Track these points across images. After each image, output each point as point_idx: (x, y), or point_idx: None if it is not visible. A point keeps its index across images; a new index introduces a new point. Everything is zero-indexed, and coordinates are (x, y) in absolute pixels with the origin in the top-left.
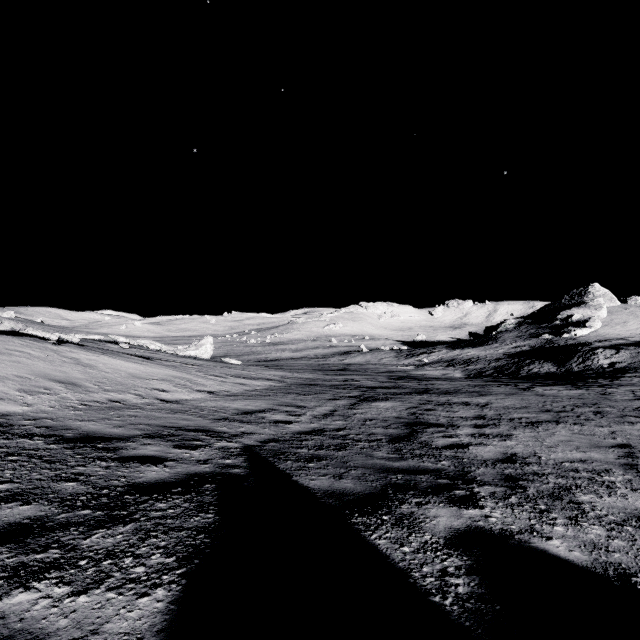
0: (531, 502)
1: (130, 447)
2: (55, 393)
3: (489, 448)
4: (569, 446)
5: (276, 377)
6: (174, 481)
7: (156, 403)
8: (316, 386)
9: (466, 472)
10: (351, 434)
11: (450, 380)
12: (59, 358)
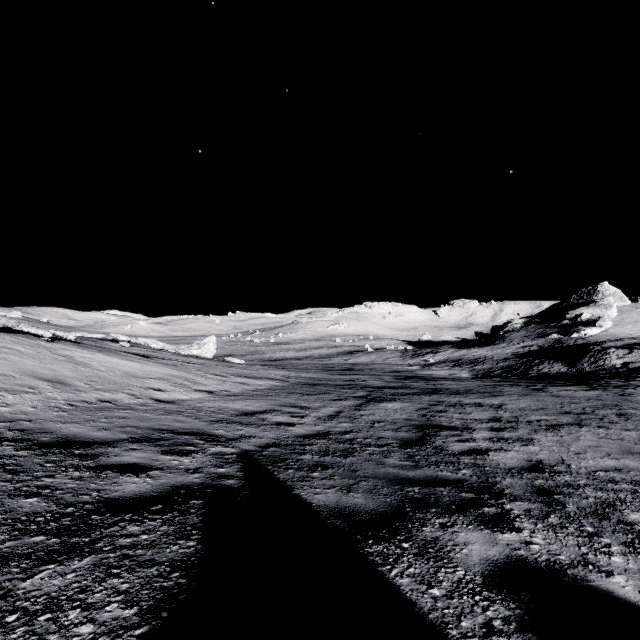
0: (575, 523)
1: (112, 453)
2: (40, 392)
3: (511, 454)
4: (599, 452)
5: (279, 376)
6: (155, 495)
7: (150, 403)
8: (320, 386)
9: (491, 483)
10: (359, 438)
11: (459, 380)
12: (51, 356)
